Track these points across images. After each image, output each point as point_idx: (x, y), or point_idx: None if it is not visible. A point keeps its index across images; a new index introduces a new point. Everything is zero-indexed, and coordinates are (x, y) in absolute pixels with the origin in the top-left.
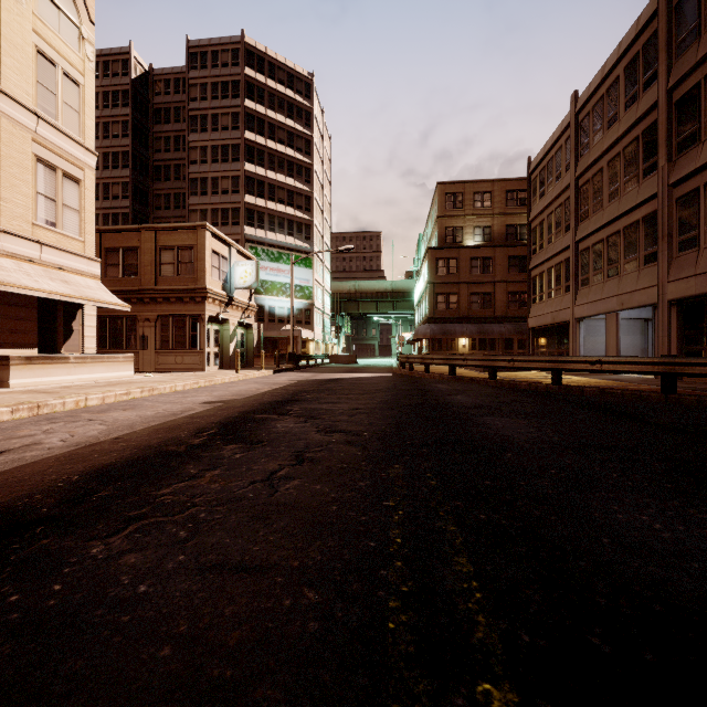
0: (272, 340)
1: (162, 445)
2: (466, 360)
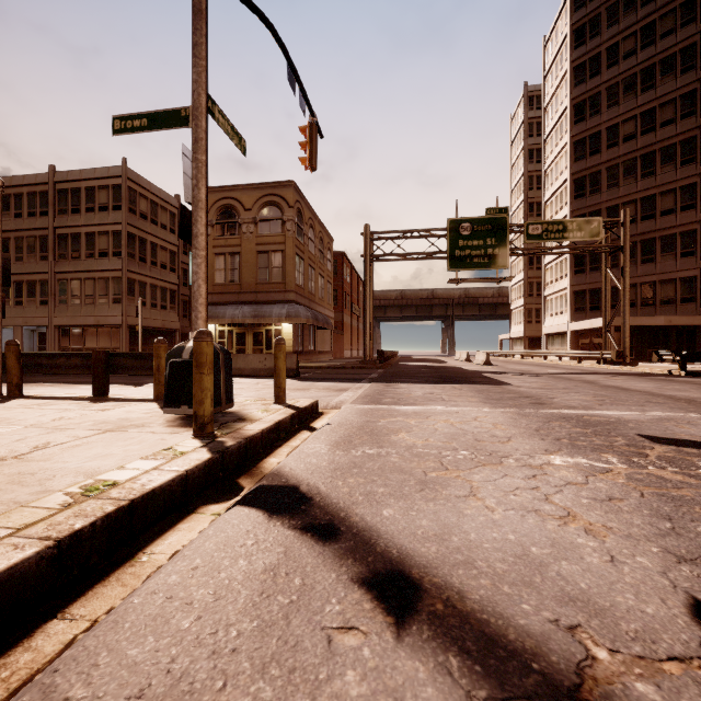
0: None
1: None
2: None
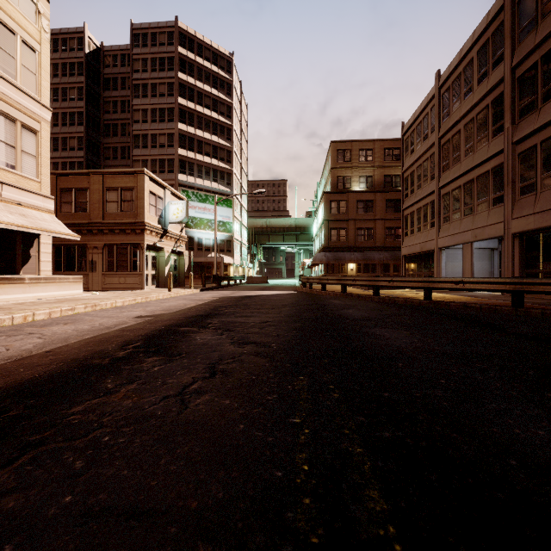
0: (200, 265)
1: (88, 358)
2: (355, 281)
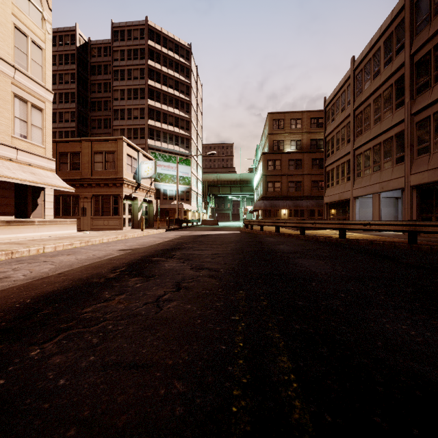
0: (165, 211)
1: (89, 278)
2: (286, 223)
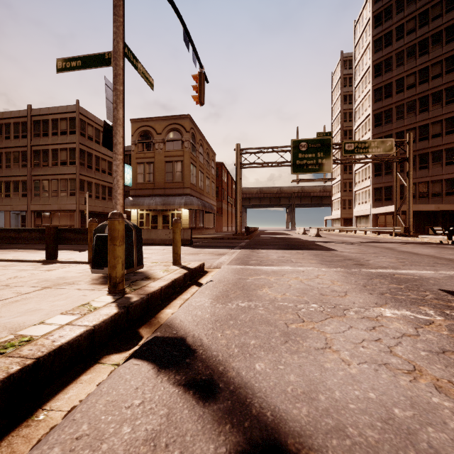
0: None
1: None
2: None
